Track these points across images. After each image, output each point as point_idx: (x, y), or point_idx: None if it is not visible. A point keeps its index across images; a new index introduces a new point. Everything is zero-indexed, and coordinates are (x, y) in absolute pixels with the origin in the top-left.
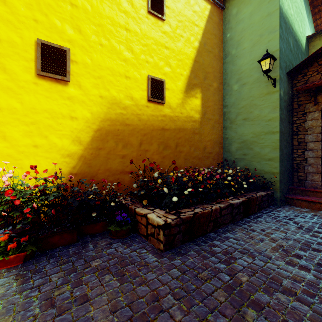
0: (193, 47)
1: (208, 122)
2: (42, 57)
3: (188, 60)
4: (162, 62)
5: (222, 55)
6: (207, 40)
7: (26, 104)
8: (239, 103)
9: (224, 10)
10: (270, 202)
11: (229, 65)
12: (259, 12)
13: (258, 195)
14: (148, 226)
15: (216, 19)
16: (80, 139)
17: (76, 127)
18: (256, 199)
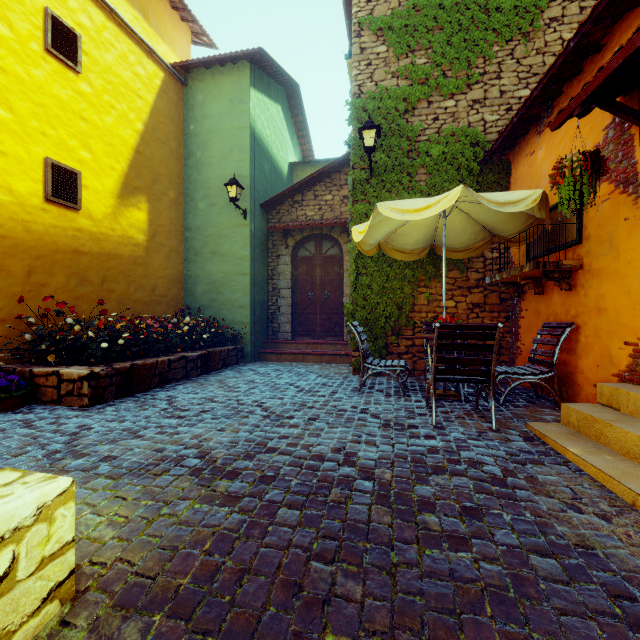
0: (135, 129)
1: (160, 248)
2: None
3: (125, 148)
4: (75, 141)
5: (183, 152)
6: (158, 124)
7: None
8: (207, 229)
9: (186, 87)
10: (240, 358)
11: (194, 171)
12: (230, 118)
13: (223, 349)
14: (61, 385)
15: (173, 97)
16: None
17: None
18: (221, 354)
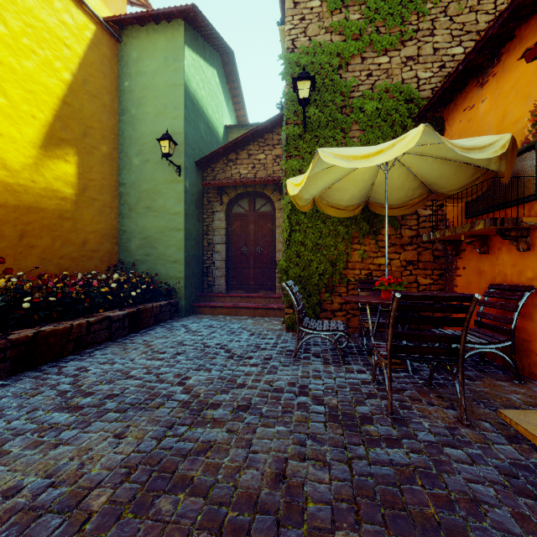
0: (61, 78)
1: (91, 203)
2: None
3: (49, 97)
4: None
5: (117, 108)
6: (88, 77)
7: None
8: (141, 185)
9: (120, 43)
10: (174, 313)
11: (128, 127)
12: (164, 76)
13: (155, 305)
14: None
15: (106, 51)
16: None
17: None
18: (152, 310)
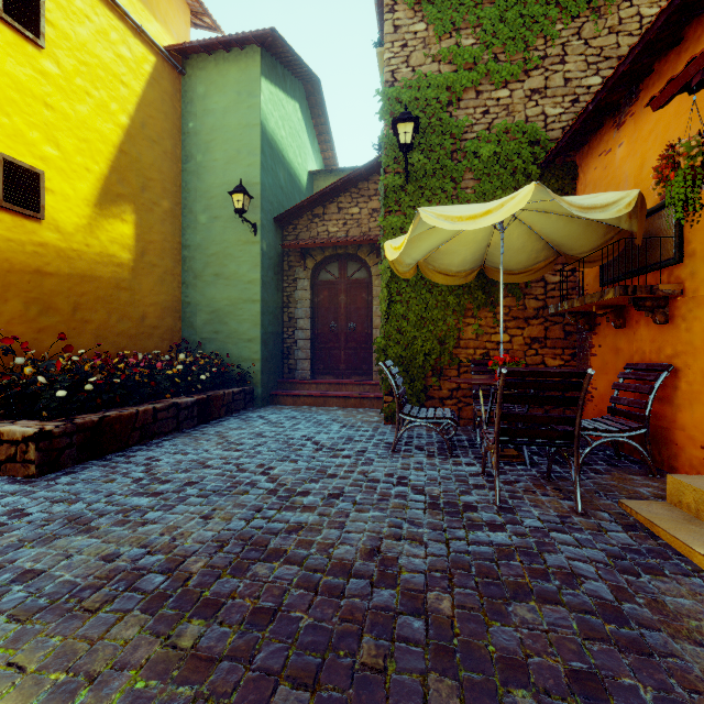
0: (118, 122)
1: (151, 270)
2: None
3: (104, 145)
4: (36, 133)
5: (180, 155)
6: (148, 118)
7: None
8: (209, 247)
9: (184, 76)
10: (248, 402)
11: (193, 177)
12: (236, 114)
13: (227, 392)
14: None
15: (167, 87)
16: None
17: None
18: (224, 398)
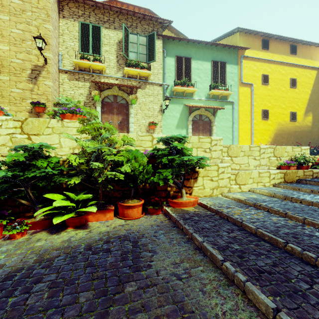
0: (308, 94)
1: (315, 126)
2: (263, 114)
3: (306, 100)
4: (295, 105)
5: None
6: (315, 88)
7: (259, 128)
8: None
9: None
10: None
11: None
12: None
13: None
14: None
15: None
16: (271, 137)
17: (269, 133)
18: None
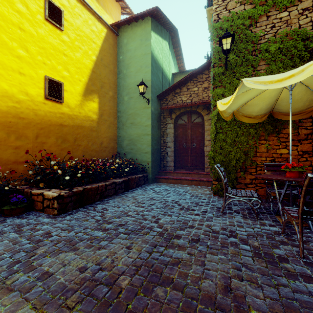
0: (91, 59)
1: (105, 122)
2: None
3: (86, 69)
4: (60, 66)
5: (116, 71)
6: (103, 56)
7: None
8: (128, 111)
9: (118, 36)
10: (145, 181)
11: (122, 80)
12: (140, 50)
13: (136, 177)
14: (44, 201)
15: (111, 42)
16: None
17: None
18: (135, 179)
